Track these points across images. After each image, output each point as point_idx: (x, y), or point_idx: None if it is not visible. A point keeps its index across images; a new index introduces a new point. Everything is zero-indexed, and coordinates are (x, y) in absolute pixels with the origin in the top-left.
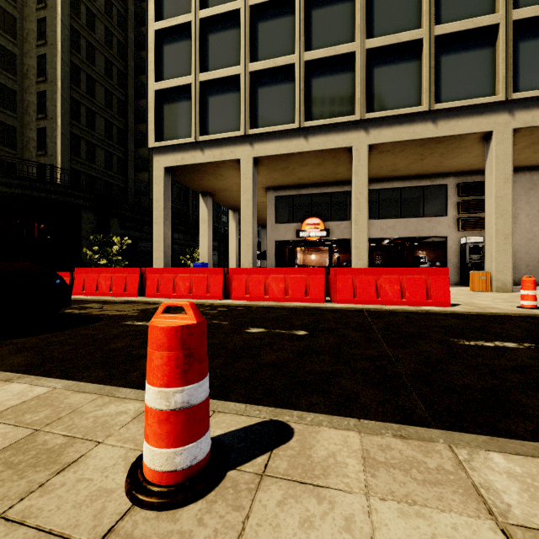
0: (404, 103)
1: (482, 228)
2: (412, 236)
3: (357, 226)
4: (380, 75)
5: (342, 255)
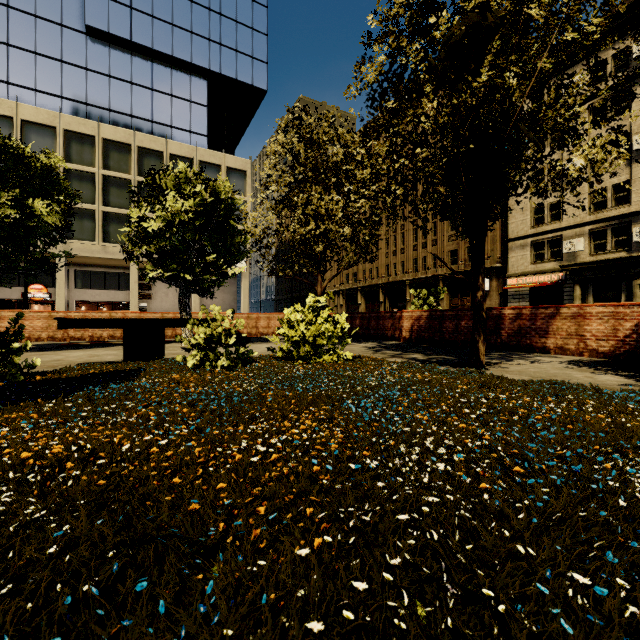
0: (88, 237)
1: (150, 299)
2: (112, 301)
3: (59, 297)
4: (73, 220)
5: (88, 308)
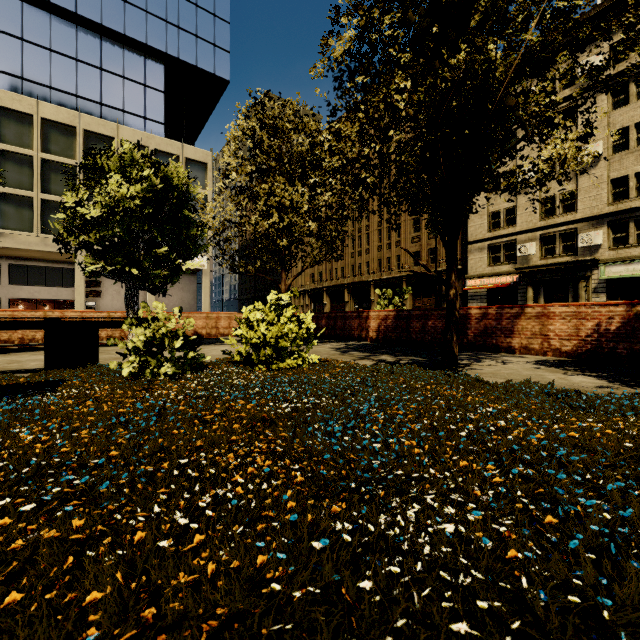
0: (23, 227)
1: (99, 297)
2: (54, 298)
3: None
4: (6, 207)
5: (27, 306)
